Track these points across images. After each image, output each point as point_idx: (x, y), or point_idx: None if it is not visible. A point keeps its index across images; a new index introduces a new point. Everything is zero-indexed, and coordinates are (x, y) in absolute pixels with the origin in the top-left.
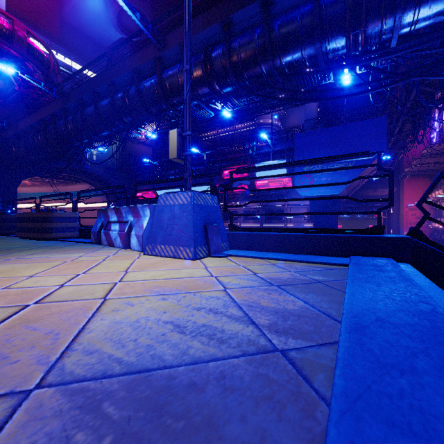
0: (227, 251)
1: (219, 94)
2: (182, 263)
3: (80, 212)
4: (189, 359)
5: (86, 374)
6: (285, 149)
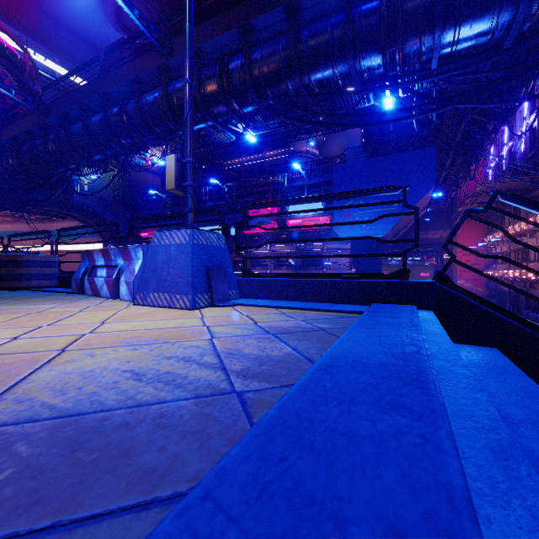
0: (235, 300)
1: (238, 113)
2: (176, 314)
3: (60, 255)
4: (133, 402)
5: (8, 420)
6: (322, 182)
